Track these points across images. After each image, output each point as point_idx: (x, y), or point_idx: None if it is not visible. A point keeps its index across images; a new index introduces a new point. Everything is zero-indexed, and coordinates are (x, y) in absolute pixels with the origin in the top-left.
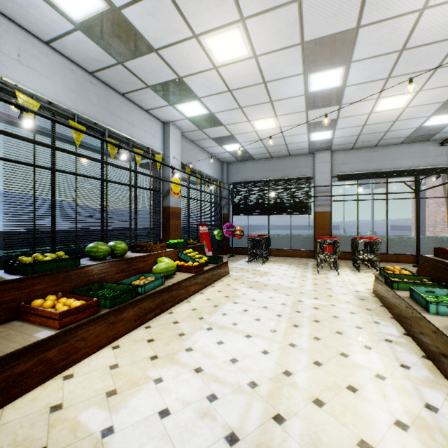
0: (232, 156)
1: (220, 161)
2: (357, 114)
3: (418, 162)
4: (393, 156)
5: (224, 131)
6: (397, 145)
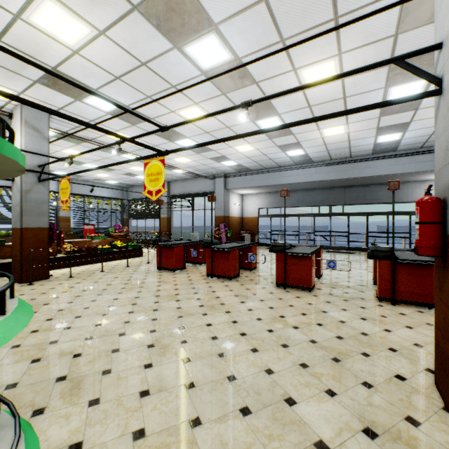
0: (121, 185)
1: (122, 186)
2: (134, 171)
3: (203, 188)
4: (194, 185)
5: (92, 178)
6: (195, 178)
